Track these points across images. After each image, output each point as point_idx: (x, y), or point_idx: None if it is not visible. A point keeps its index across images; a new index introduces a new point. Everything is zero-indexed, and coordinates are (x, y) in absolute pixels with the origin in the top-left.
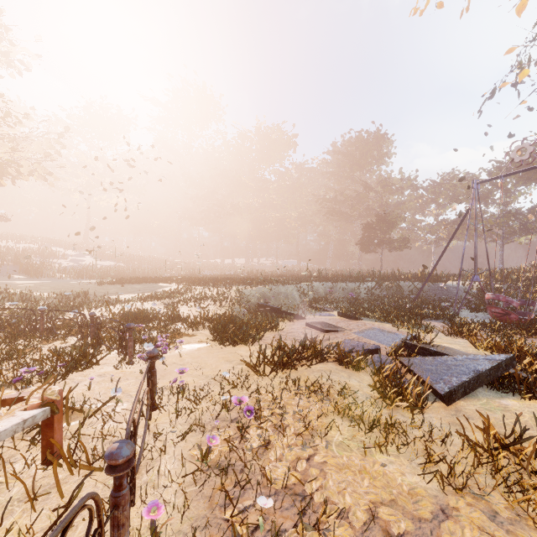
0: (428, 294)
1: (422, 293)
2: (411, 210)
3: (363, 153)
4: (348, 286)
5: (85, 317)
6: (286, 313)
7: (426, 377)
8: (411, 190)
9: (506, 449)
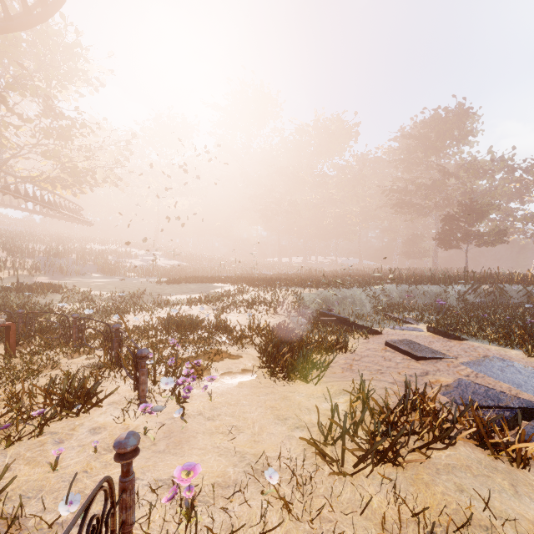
0: None
1: None
2: (505, 196)
3: (440, 134)
4: (431, 290)
5: (110, 329)
6: (356, 325)
7: None
8: (505, 172)
9: None
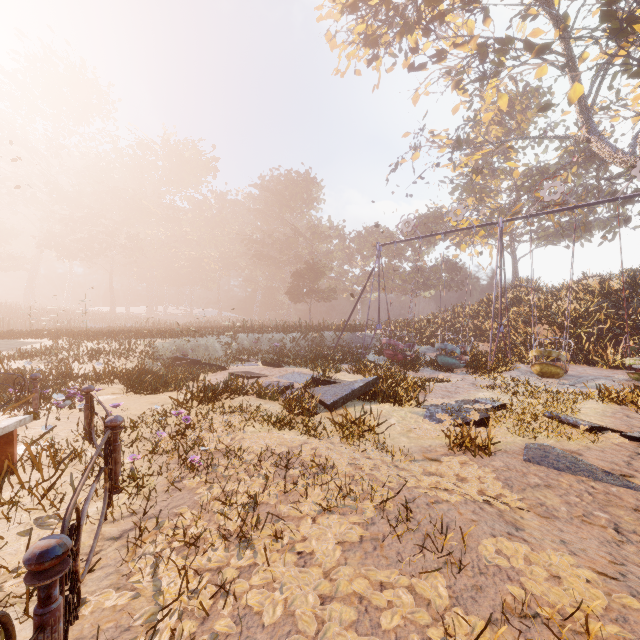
0: (347, 342)
1: (343, 342)
2: (339, 260)
3: (293, 195)
4: (275, 337)
5: None
6: (208, 365)
7: (322, 397)
8: (339, 239)
9: (354, 424)
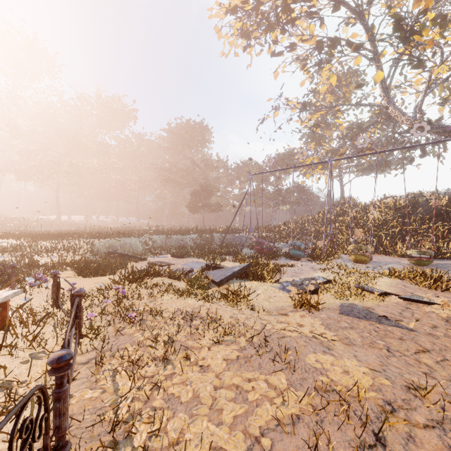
0: (230, 241)
1: (226, 241)
2: (224, 183)
3: (191, 137)
4: (179, 237)
5: None
6: (132, 257)
7: (212, 277)
8: (224, 169)
9: (234, 294)
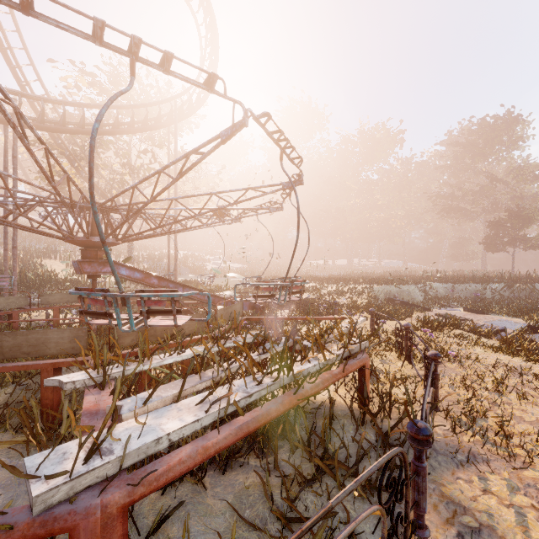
0: None
1: None
2: None
3: (488, 141)
4: (471, 287)
5: None
6: (415, 306)
7: None
8: None
9: None
